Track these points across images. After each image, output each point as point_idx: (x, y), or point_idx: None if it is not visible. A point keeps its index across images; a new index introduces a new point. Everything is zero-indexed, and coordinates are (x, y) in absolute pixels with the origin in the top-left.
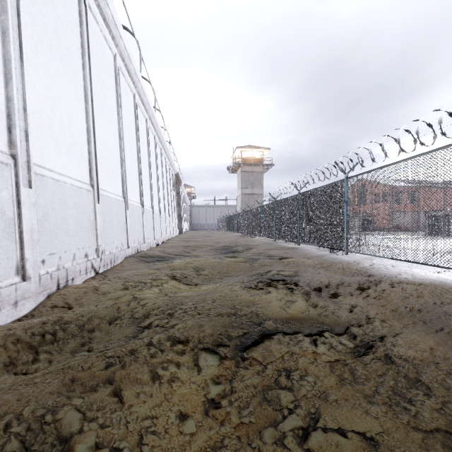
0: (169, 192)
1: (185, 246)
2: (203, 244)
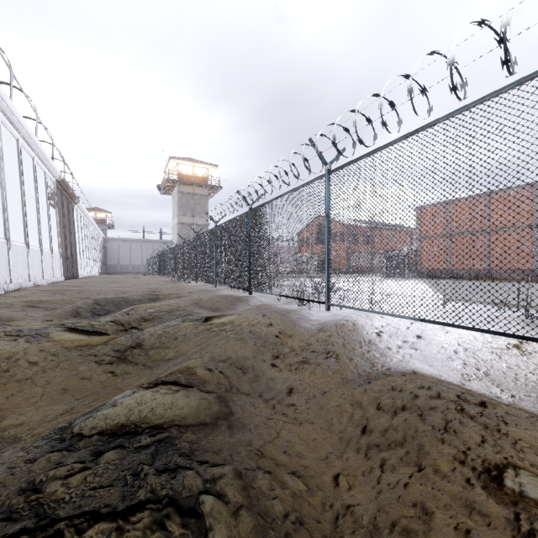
0: (31, 205)
1: (32, 303)
2: (82, 297)
